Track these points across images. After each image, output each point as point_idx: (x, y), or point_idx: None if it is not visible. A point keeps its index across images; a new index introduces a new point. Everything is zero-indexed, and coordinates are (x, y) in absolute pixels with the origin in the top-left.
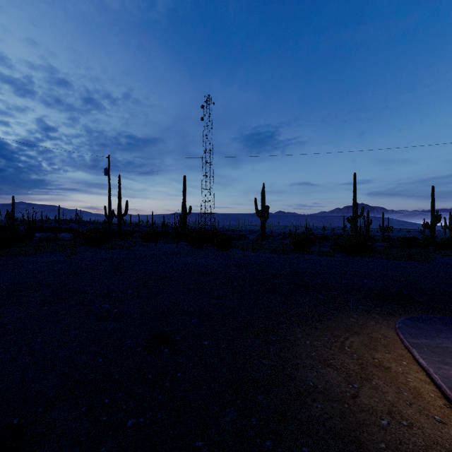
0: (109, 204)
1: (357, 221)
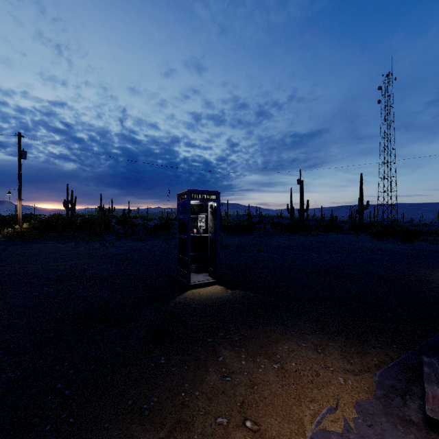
0: (300, 204)
1: None
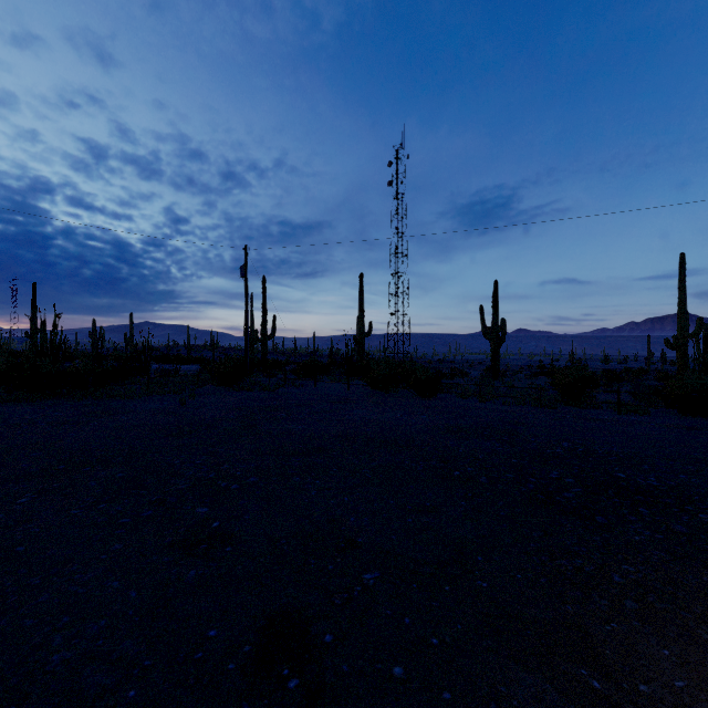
0: (247, 321)
1: (686, 345)
